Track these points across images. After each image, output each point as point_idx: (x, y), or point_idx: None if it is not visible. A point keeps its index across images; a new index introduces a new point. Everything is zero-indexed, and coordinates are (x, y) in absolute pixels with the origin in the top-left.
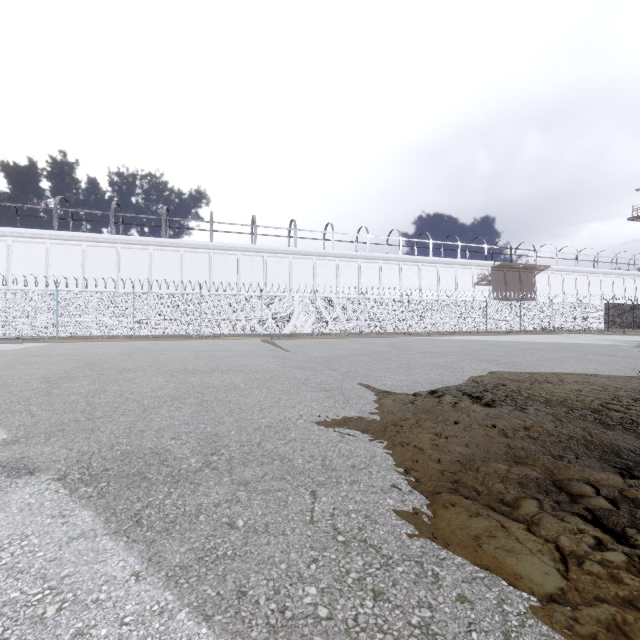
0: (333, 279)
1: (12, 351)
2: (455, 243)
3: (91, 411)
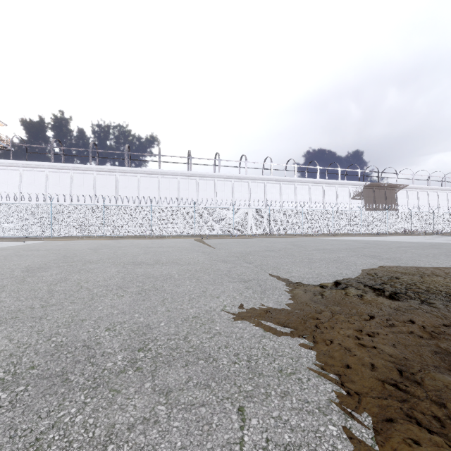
0: (246, 195)
1: (15, 247)
2: (336, 168)
3: (48, 298)
